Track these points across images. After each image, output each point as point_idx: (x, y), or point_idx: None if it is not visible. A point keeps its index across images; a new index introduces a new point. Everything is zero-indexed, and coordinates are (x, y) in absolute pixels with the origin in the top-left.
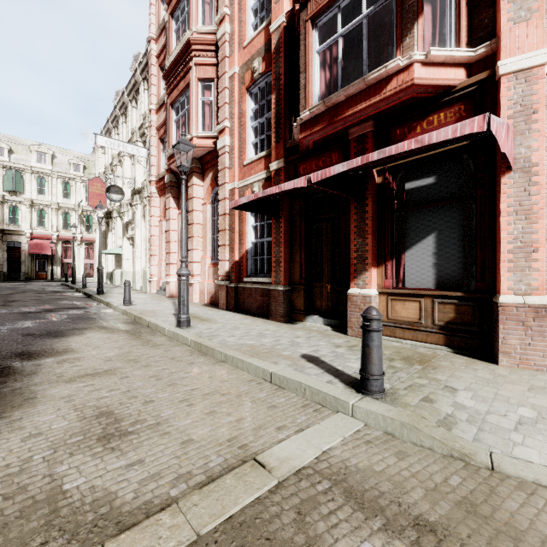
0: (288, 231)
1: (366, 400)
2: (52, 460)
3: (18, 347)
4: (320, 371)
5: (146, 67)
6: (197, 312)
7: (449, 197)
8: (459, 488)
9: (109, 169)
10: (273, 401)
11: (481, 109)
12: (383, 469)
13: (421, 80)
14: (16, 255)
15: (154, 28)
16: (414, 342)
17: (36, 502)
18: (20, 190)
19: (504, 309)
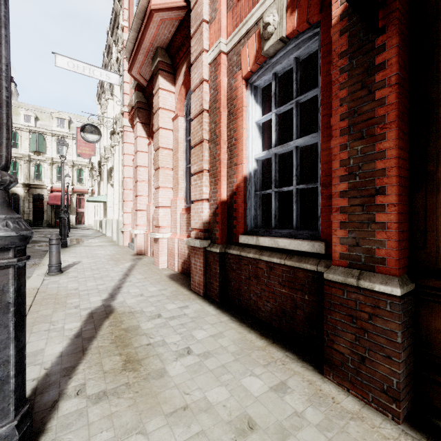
0: (405, 79)
1: None
2: None
3: None
4: None
5: None
6: (142, 305)
7: None
8: None
9: (101, 120)
10: None
11: None
12: None
13: None
14: (40, 206)
15: None
16: None
17: None
18: (42, 150)
19: None
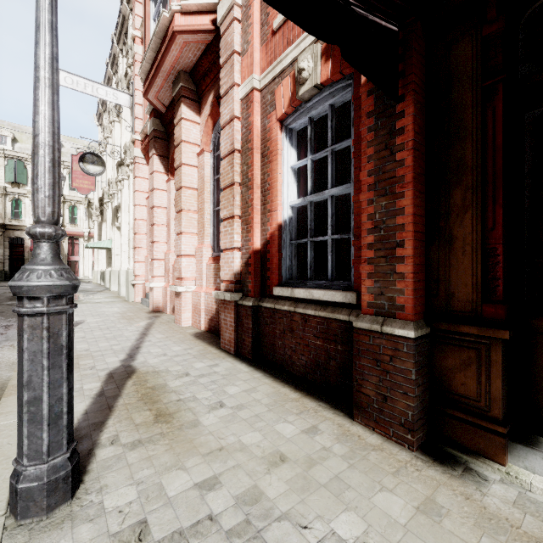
0: (422, 143)
1: None
2: None
3: None
4: None
5: None
6: (167, 365)
7: None
8: None
9: (103, 146)
10: None
11: None
12: None
13: None
14: (20, 253)
15: None
16: None
17: None
18: (22, 181)
19: None
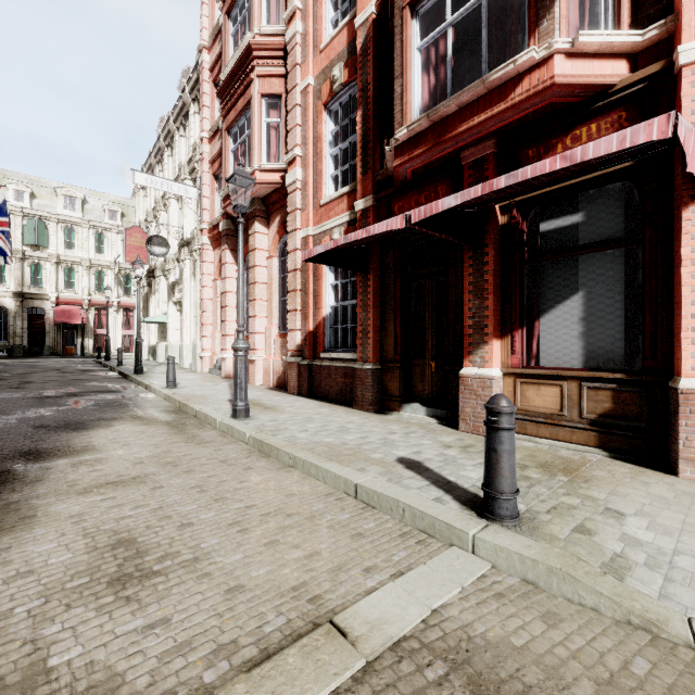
0: (379, 291)
1: (493, 529)
2: (40, 615)
3: (25, 443)
4: (425, 483)
5: (197, 85)
6: (259, 397)
7: (602, 242)
8: (649, 681)
9: (152, 216)
10: (359, 526)
11: (651, 116)
12: (525, 643)
13: (565, 78)
14: (39, 325)
15: (206, 34)
16: (553, 441)
17: (4, 688)
18: (43, 243)
19: (688, 398)
